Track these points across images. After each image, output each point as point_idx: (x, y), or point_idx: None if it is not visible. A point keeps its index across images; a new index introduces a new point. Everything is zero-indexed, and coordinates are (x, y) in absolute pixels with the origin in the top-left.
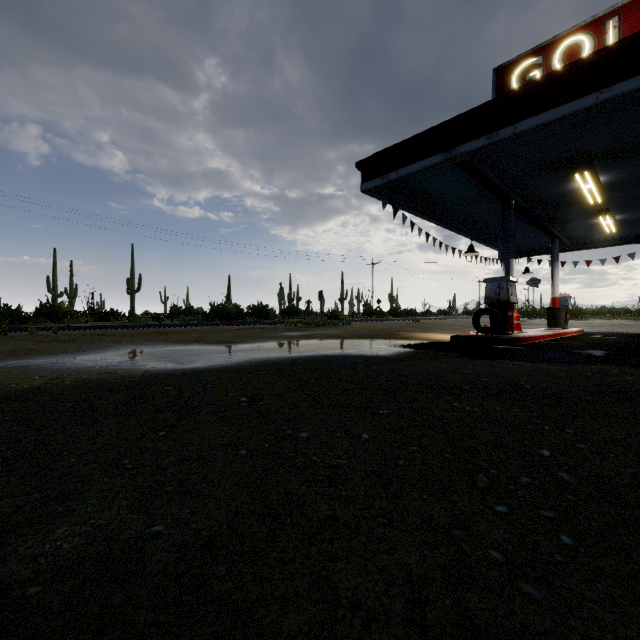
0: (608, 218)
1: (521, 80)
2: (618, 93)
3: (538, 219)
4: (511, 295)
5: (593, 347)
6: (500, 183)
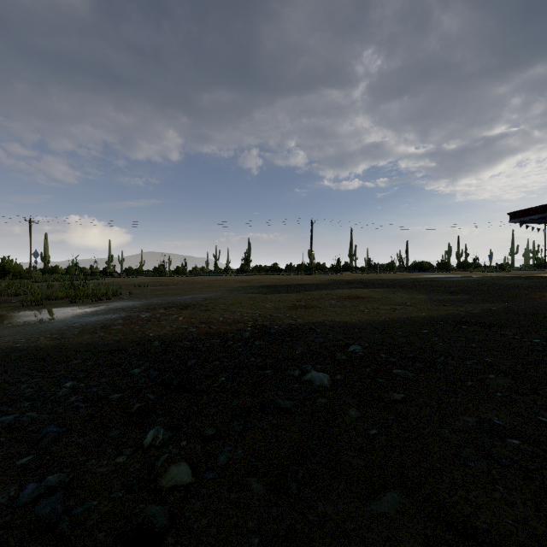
0: None
1: None
2: None
3: None
4: None
5: None
6: None
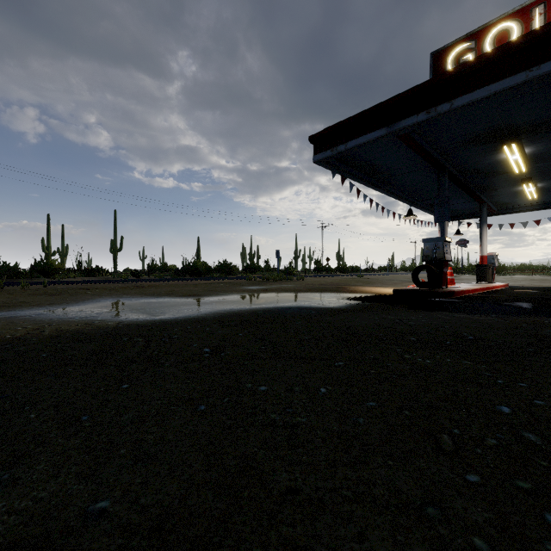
0: (531, 186)
1: (456, 63)
2: (546, 71)
3: (469, 187)
4: (446, 253)
5: (520, 300)
6: (436, 154)
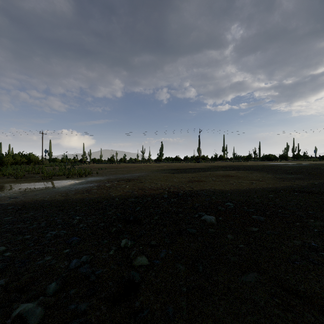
0: None
1: None
2: None
3: None
4: None
5: None
6: None
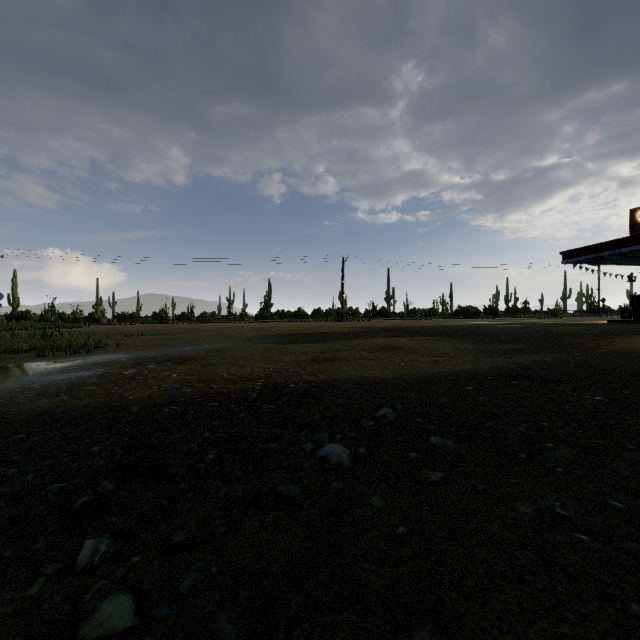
0: None
1: None
2: None
3: None
4: None
5: None
6: (637, 254)
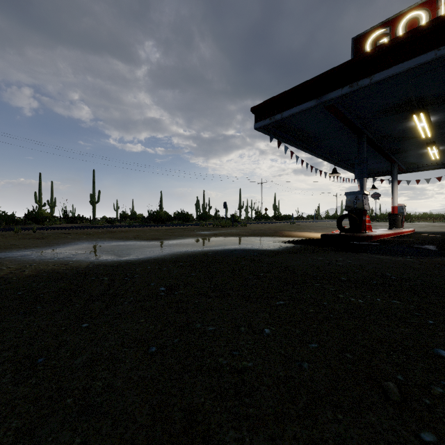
0: (434, 148)
1: (373, 46)
2: None
3: (383, 149)
4: (365, 204)
5: (428, 243)
6: (357, 122)
